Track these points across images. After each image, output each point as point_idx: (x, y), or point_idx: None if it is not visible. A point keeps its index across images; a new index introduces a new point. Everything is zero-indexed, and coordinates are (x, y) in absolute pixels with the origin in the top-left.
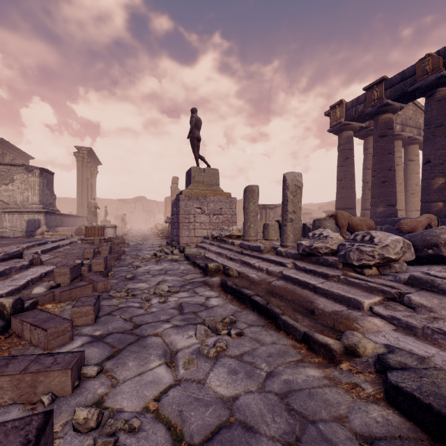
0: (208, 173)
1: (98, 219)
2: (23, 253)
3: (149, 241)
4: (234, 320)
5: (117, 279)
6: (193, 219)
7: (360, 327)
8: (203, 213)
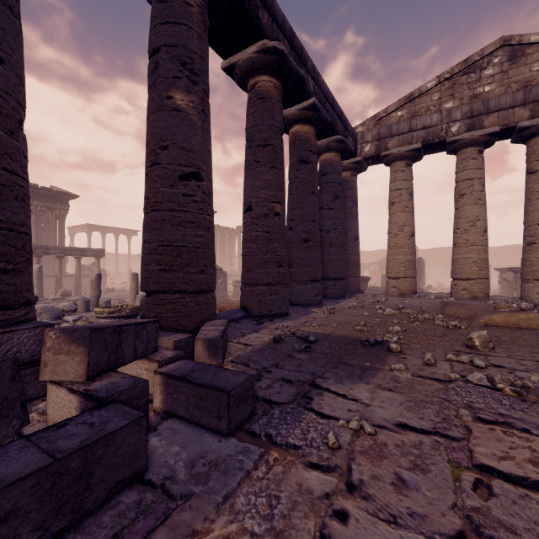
0: None
1: None
2: None
3: None
4: None
5: None
6: None
7: None
8: None
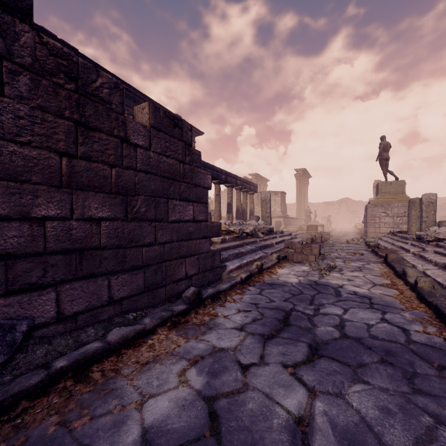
0: (394, 185)
1: None
2: (291, 234)
3: (347, 236)
4: (363, 253)
5: (326, 246)
6: (378, 220)
7: (400, 255)
8: (387, 216)
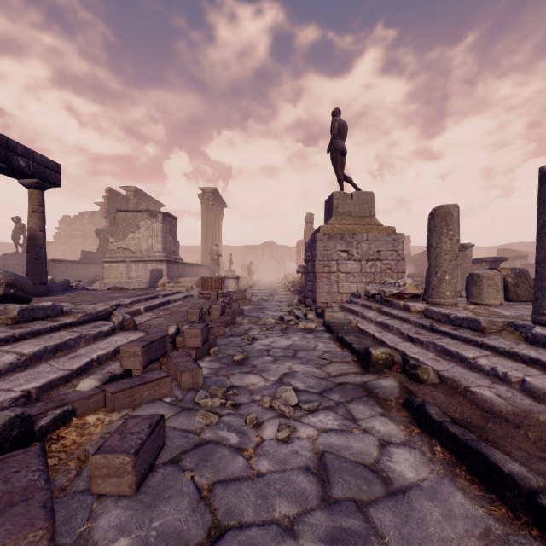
0: (358, 200)
1: (224, 269)
2: (113, 312)
3: (276, 296)
4: None
5: (220, 360)
6: (335, 267)
7: None
8: (350, 258)
